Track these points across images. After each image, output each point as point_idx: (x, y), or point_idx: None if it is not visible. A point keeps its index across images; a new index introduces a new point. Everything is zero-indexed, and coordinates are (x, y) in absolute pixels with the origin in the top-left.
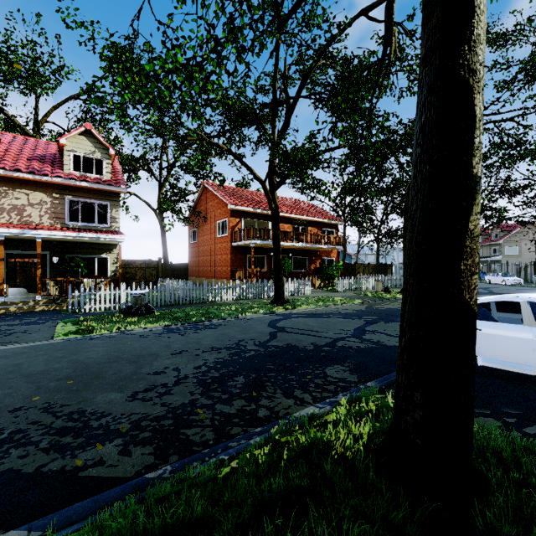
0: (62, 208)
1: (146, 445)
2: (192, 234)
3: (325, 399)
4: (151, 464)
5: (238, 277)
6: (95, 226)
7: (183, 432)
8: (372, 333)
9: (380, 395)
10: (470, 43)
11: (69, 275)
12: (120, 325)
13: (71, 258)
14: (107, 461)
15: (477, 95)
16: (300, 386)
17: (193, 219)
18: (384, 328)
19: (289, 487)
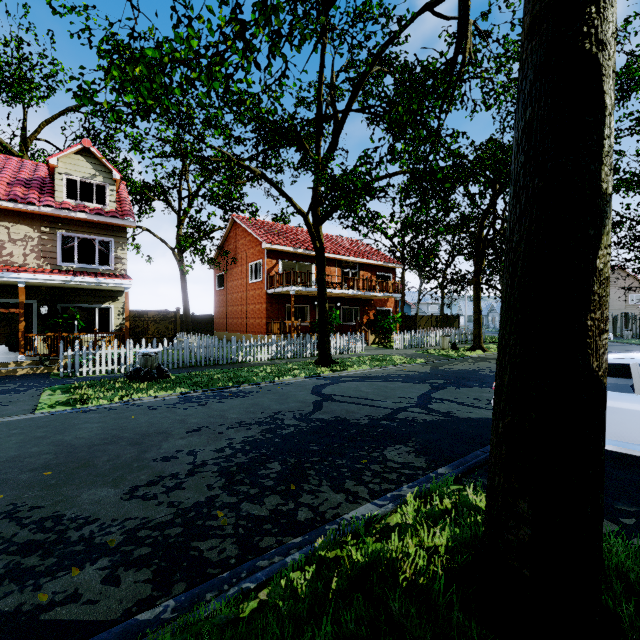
0: (53, 246)
1: (143, 568)
2: (218, 279)
3: (385, 492)
4: (146, 597)
5: (275, 332)
6: (95, 268)
7: (195, 546)
8: (440, 402)
9: (456, 487)
10: (599, 3)
11: (62, 330)
12: (123, 393)
13: (64, 308)
14: (84, 595)
15: (607, 78)
16: (352, 475)
17: (219, 260)
18: (455, 395)
19: (340, 636)
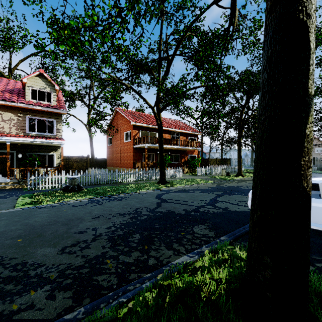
0: (24, 123)
1: (67, 290)
2: (109, 140)
3: (194, 250)
4: (69, 306)
5: (137, 167)
6: (46, 134)
7: (95, 278)
8: (221, 202)
9: (230, 246)
10: None
11: (29, 166)
12: (60, 198)
13: (30, 155)
14: (36, 305)
15: (311, 33)
16: (177, 240)
17: (109, 130)
18: (228, 199)
19: None
